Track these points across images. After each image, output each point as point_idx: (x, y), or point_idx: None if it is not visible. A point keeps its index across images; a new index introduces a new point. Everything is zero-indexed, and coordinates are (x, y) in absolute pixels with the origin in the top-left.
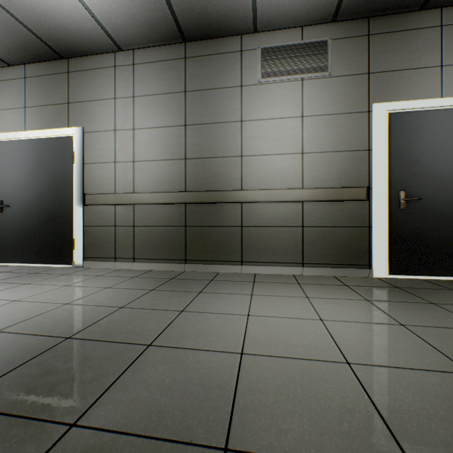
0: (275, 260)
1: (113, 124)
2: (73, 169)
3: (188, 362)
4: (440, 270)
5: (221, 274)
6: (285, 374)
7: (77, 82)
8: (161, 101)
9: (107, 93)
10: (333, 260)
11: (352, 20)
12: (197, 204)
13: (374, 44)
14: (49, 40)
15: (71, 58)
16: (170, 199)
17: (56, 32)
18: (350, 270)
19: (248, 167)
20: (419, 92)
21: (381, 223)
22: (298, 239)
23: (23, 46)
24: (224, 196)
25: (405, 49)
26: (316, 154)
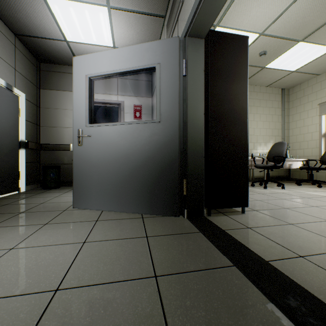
0: None
1: None
2: None
3: None
4: None
5: None
6: (94, 262)
7: None
8: None
9: None
10: None
11: None
12: None
13: None
14: None
15: None
16: None
17: None
18: None
19: None
20: None
21: None
22: None
23: None
24: None
25: None
26: None
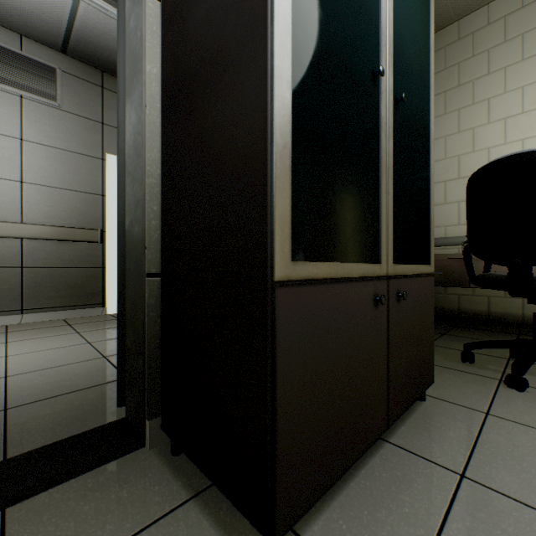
0: None
1: None
2: None
3: None
4: None
5: None
6: None
7: None
8: None
9: None
10: (64, 303)
11: (87, 64)
12: None
13: (109, 99)
14: None
15: None
16: None
17: None
18: (84, 310)
19: None
20: None
21: (114, 264)
22: (16, 282)
23: None
24: None
25: None
26: (42, 187)
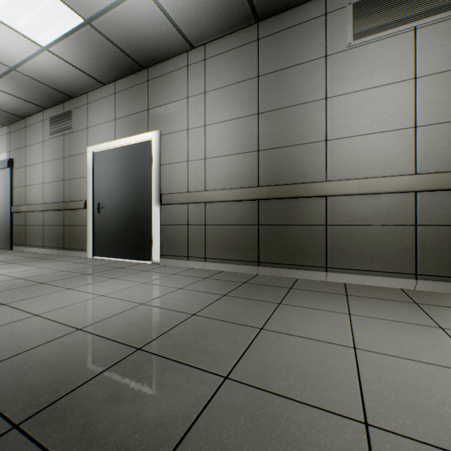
0: (373, 267)
1: (186, 123)
2: (151, 171)
3: (282, 421)
4: None
5: (301, 281)
6: None
7: (155, 88)
8: (231, 92)
9: (180, 93)
10: None
11: None
12: (271, 200)
13: None
14: (132, 53)
15: (150, 67)
16: (242, 195)
17: (138, 43)
18: None
19: (334, 153)
20: None
21: None
22: (408, 242)
23: (112, 64)
24: (303, 189)
25: None
26: (437, 126)
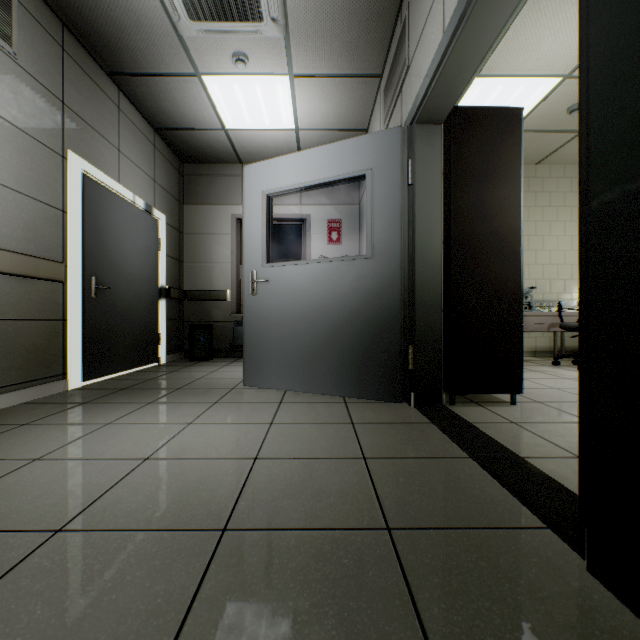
0: None
1: None
2: None
3: (273, 485)
4: (120, 366)
5: None
6: (289, 441)
7: None
8: None
9: None
10: (20, 377)
11: (46, 4)
12: None
13: (70, 69)
14: None
15: None
16: None
17: None
18: (46, 386)
19: None
20: (106, 166)
21: (78, 315)
22: None
23: None
24: None
25: (97, 107)
26: None
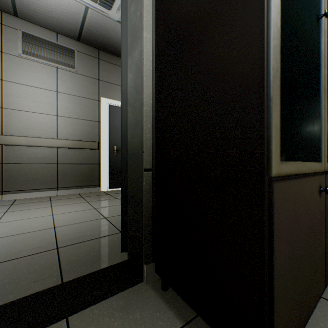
0: (35, 187)
1: None
2: None
3: None
4: None
5: None
6: (12, 240)
7: None
8: None
9: None
10: (78, 184)
11: (90, 46)
12: None
13: (102, 65)
14: None
15: None
16: None
17: None
18: (89, 188)
19: (9, 117)
20: None
21: (105, 162)
22: (54, 172)
23: None
24: None
25: (117, 75)
26: (67, 118)
